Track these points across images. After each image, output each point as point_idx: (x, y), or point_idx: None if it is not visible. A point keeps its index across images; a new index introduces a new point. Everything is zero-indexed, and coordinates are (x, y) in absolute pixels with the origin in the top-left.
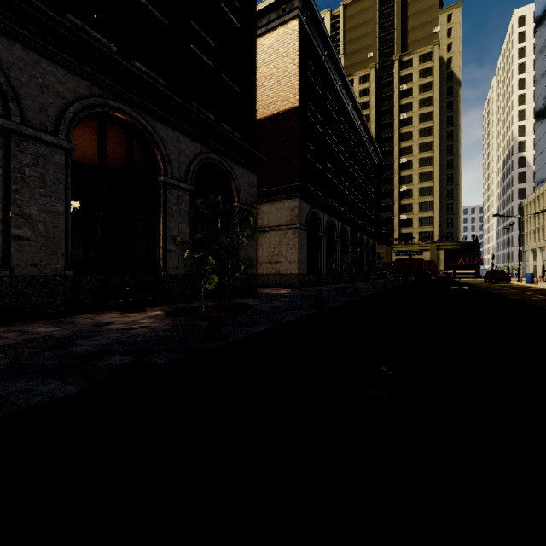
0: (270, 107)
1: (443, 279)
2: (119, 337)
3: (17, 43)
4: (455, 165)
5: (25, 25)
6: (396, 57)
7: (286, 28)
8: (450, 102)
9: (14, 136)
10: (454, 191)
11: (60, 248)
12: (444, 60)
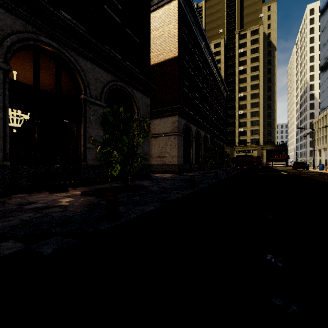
0: (160, 57)
1: (265, 167)
2: (30, 217)
3: None
4: (273, 98)
5: None
6: (236, 32)
7: (169, 5)
8: (269, 60)
9: None
10: (272, 114)
11: None
12: (265, 34)
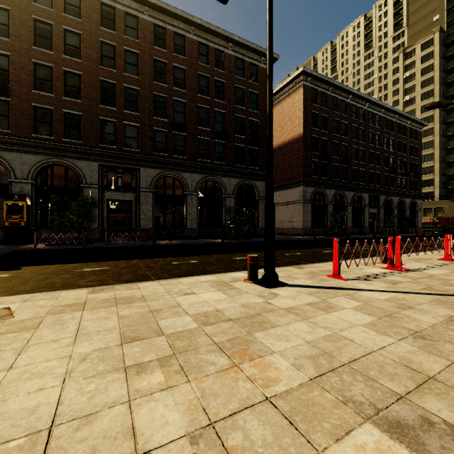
0: (290, 136)
1: None
2: (205, 241)
3: (188, 173)
4: None
5: (189, 168)
6: None
7: (297, 92)
8: None
9: (187, 195)
10: None
11: (196, 221)
12: None
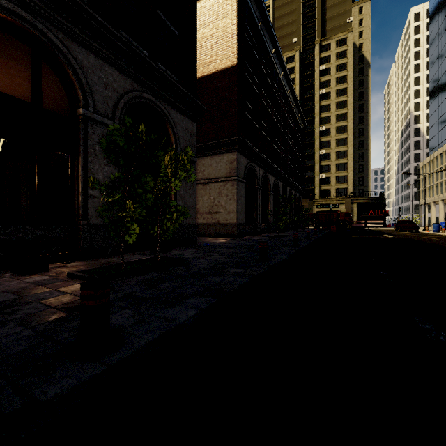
0: (210, 66)
1: (356, 228)
2: None
3: None
4: (366, 133)
5: None
6: (317, 41)
7: None
8: (361, 80)
9: None
10: (364, 154)
11: None
12: (356, 45)
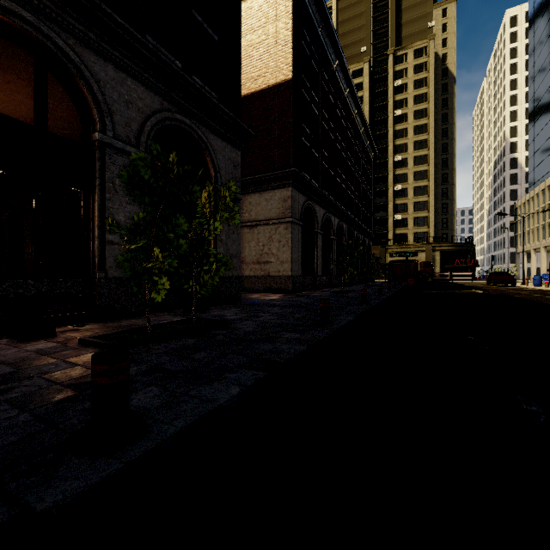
0: (259, 81)
1: (439, 281)
2: None
3: None
4: (451, 164)
5: None
6: (390, 51)
7: None
8: (444, 99)
9: None
10: (449, 191)
11: None
12: (438, 56)
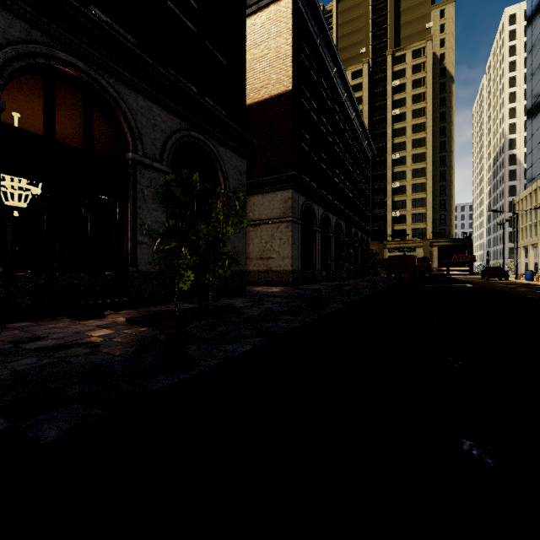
0: (262, 91)
1: (436, 276)
2: (30, 365)
3: None
4: (448, 162)
5: None
6: (389, 52)
7: (278, 6)
8: (442, 98)
9: None
10: (447, 188)
11: None
12: (436, 56)
